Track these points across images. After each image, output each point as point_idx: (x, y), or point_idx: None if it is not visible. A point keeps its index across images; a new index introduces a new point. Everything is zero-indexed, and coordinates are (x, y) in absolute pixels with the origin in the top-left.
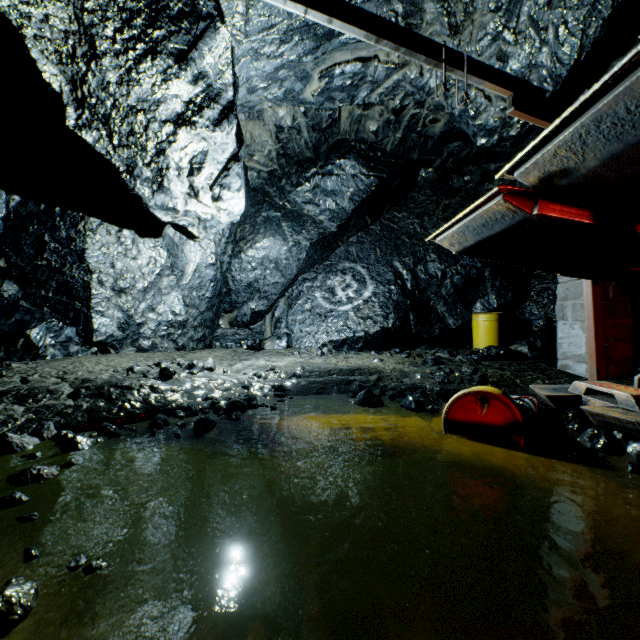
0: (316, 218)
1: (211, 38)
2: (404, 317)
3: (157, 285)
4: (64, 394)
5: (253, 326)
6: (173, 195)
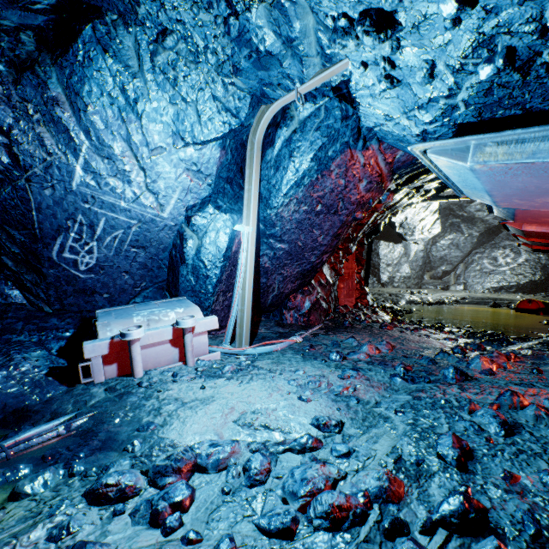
0: (483, 218)
1: (432, 203)
2: (548, 274)
3: (399, 262)
4: (387, 295)
5: (443, 279)
6: (415, 236)
